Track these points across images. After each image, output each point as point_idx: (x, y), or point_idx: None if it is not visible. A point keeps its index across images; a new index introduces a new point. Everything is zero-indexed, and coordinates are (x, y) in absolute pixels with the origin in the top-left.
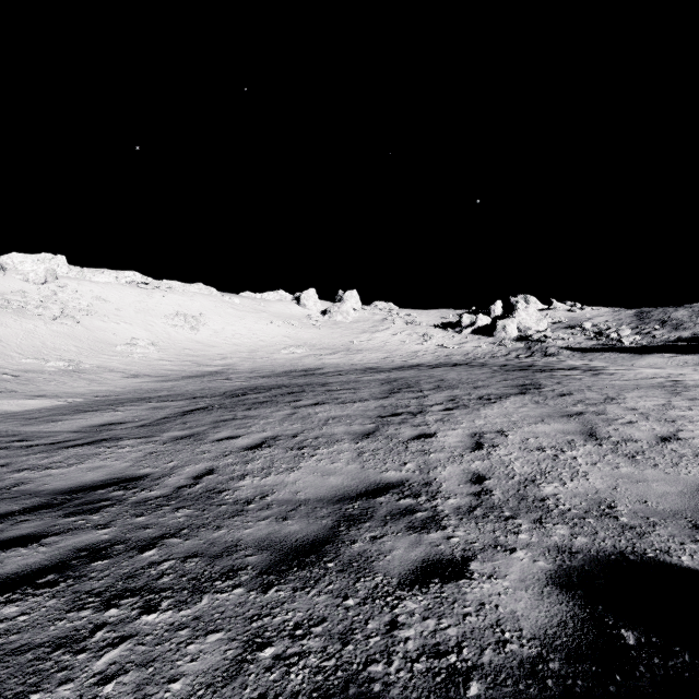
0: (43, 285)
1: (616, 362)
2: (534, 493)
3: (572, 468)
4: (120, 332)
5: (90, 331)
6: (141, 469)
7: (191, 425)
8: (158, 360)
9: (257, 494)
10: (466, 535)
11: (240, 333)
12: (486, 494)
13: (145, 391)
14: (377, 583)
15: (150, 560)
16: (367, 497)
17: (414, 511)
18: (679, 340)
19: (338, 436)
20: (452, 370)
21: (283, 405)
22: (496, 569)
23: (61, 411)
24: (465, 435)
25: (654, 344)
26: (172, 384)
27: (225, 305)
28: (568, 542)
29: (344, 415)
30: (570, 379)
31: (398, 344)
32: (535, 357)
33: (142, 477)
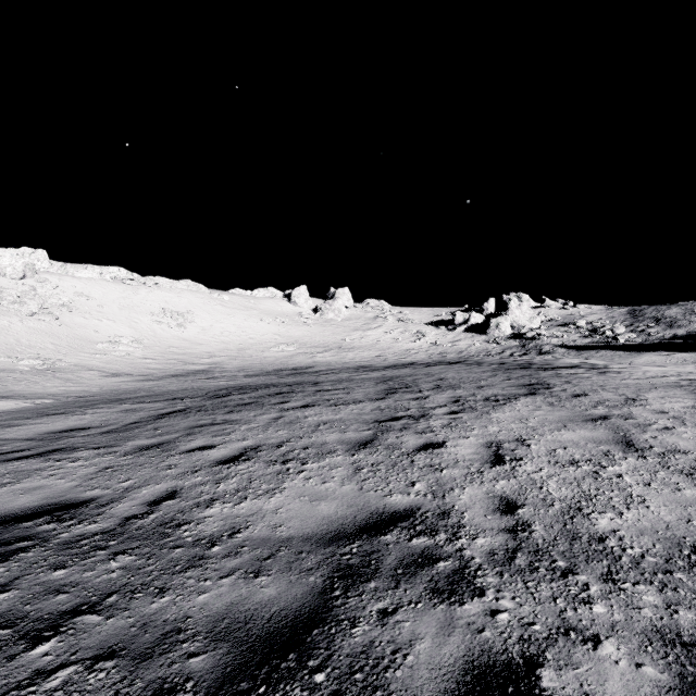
0: (21, 280)
1: (613, 359)
2: (586, 528)
3: (622, 489)
4: (102, 329)
5: (69, 328)
6: (88, 490)
7: (162, 431)
8: (142, 359)
9: (225, 529)
10: (518, 608)
11: (229, 331)
12: (524, 530)
13: (123, 391)
14: None
15: (37, 666)
16: (368, 534)
17: (434, 559)
18: (675, 337)
19: (330, 446)
20: (450, 369)
21: (269, 408)
22: (585, 687)
23: (23, 414)
24: (480, 444)
25: (650, 342)
26: (153, 384)
27: (214, 302)
28: (669, 620)
29: (337, 419)
30: (578, 378)
31: (390, 342)
32: (530, 355)
33: (85, 503)
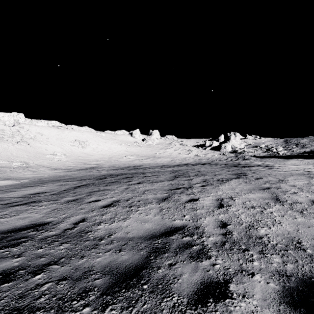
0: (12, 127)
1: (276, 162)
2: (255, 233)
3: (272, 218)
4: (48, 149)
5: (34, 148)
6: (47, 218)
7: (77, 194)
8: (66, 162)
9: (106, 233)
10: (223, 263)
11: (105, 149)
12: (229, 234)
13: (58, 176)
14: (174, 303)
15: (37, 283)
16: (165, 236)
17: (191, 245)
18: (305, 152)
19: (149, 200)
20: (203, 166)
21: (123, 184)
22: (246, 290)
23: (16, 186)
24: (213, 199)
25: (293, 154)
26: (71, 173)
27: (98, 136)
28: (283, 267)
29: (152, 189)
30: (259, 171)
31: (177, 154)
32: (239, 160)
33: (47, 223)
